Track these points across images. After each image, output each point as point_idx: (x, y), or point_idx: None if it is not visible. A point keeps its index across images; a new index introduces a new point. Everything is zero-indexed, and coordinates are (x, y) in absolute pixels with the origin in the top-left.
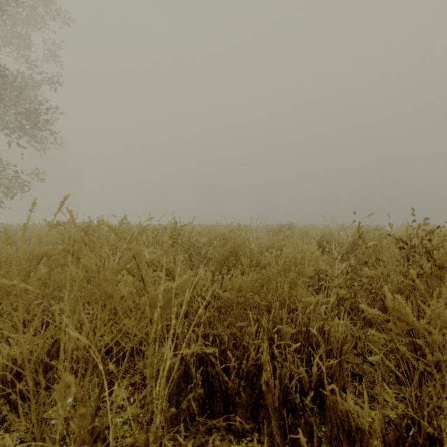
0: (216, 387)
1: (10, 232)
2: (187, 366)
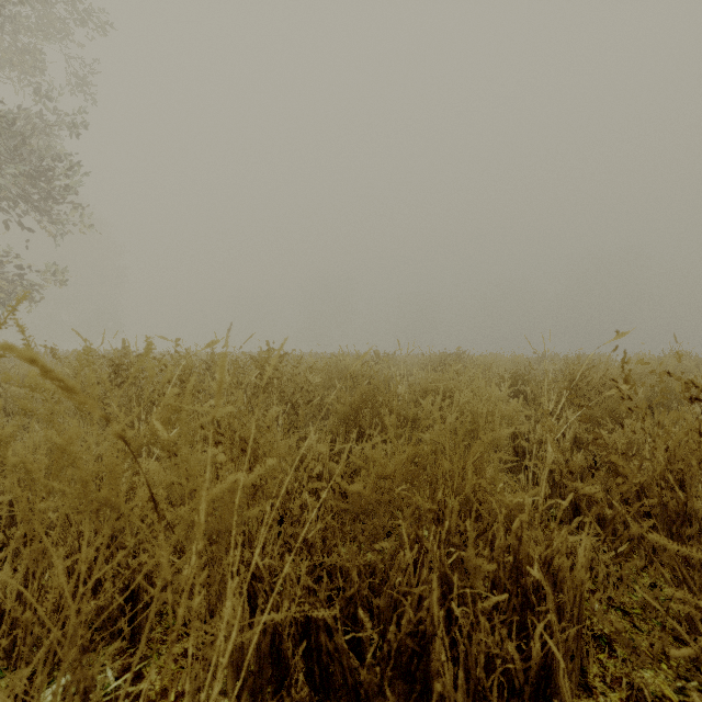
0: (335, 678)
1: (0, 365)
2: (278, 634)
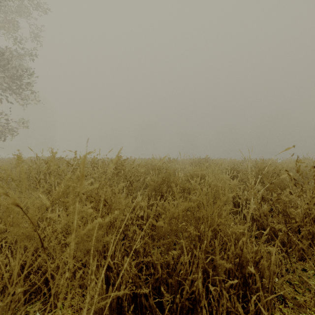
0: None
1: None
2: (121, 298)
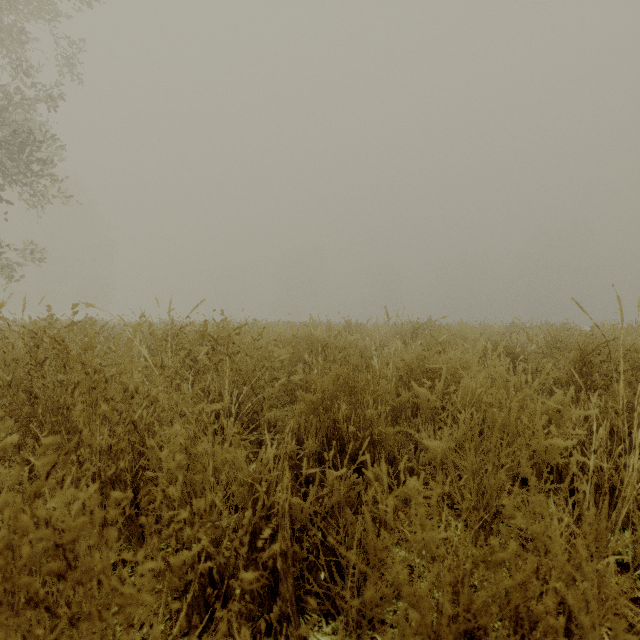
0: None
1: None
2: None
